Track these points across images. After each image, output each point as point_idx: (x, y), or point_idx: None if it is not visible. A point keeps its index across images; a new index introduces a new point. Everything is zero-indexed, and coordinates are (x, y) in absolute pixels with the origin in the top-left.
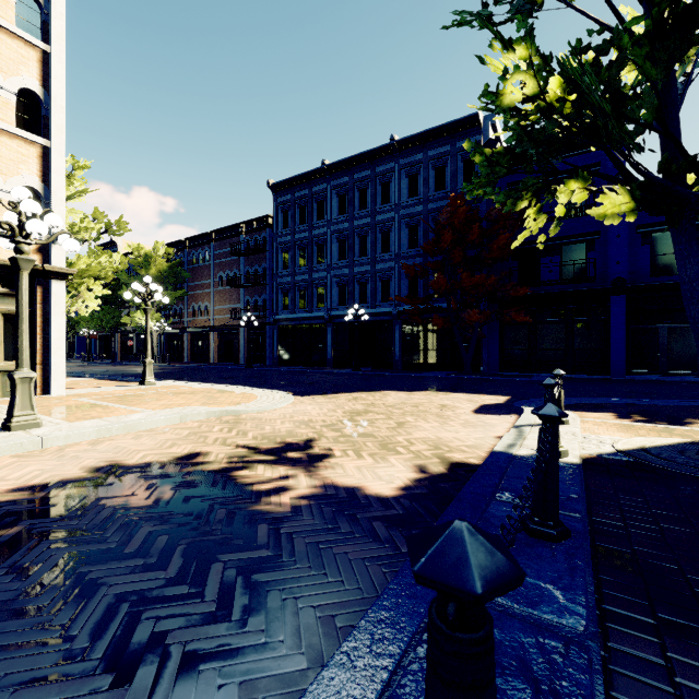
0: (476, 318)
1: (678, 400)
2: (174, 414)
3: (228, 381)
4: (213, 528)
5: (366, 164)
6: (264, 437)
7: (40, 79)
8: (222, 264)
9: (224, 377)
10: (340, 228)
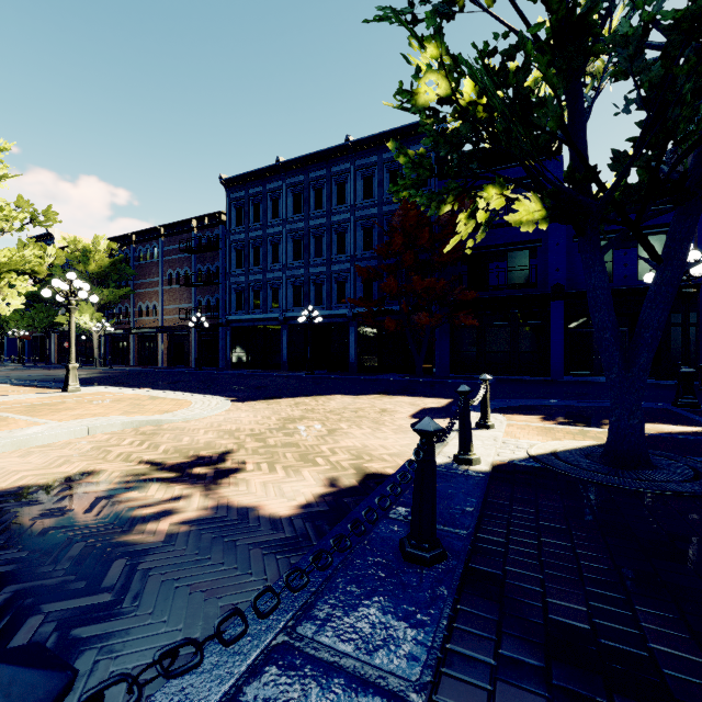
0: (426, 321)
1: (603, 401)
2: (80, 426)
3: (169, 386)
4: (57, 568)
5: (321, 163)
6: (177, 450)
7: None
8: (171, 262)
9: (167, 381)
10: (295, 228)
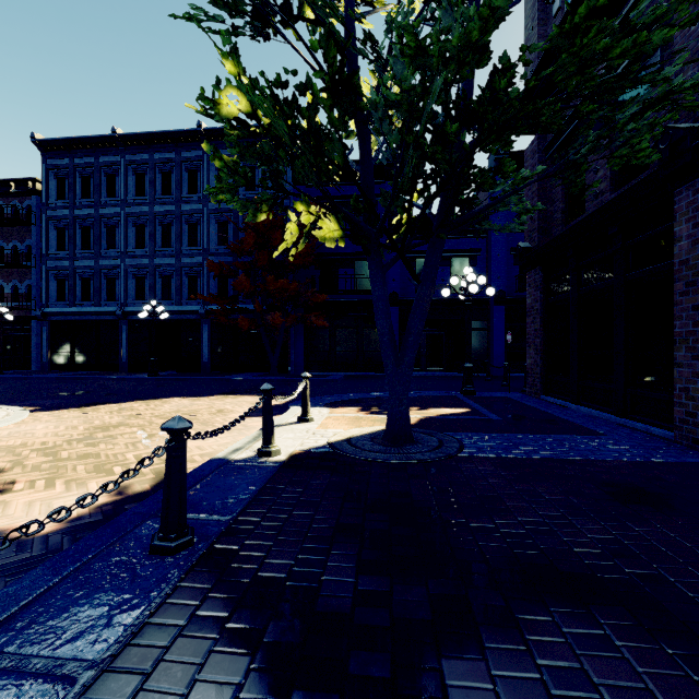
0: (280, 321)
1: (416, 392)
2: None
3: None
4: None
5: (170, 145)
6: None
7: None
8: None
9: None
10: (137, 211)
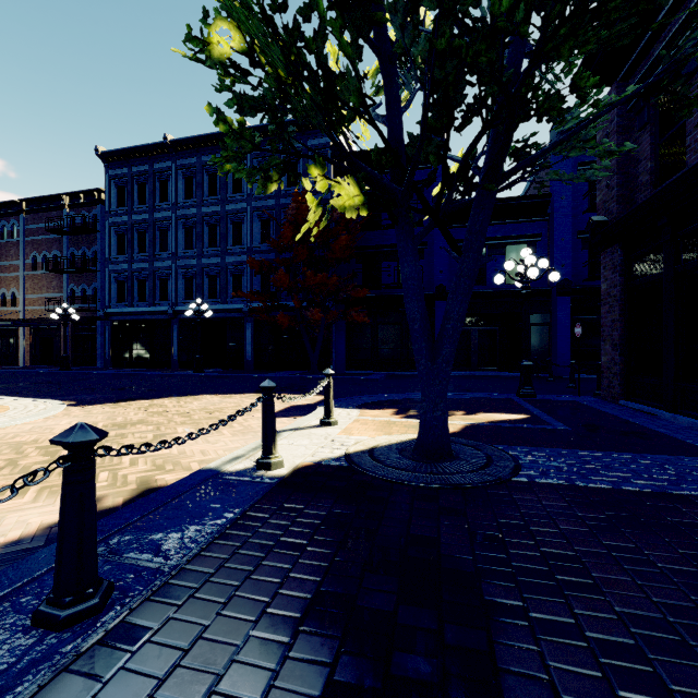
0: (319, 317)
1: (464, 393)
2: None
3: (3, 390)
4: None
5: (216, 147)
6: None
7: None
8: (36, 243)
9: (8, 384)
10: (186, 214)
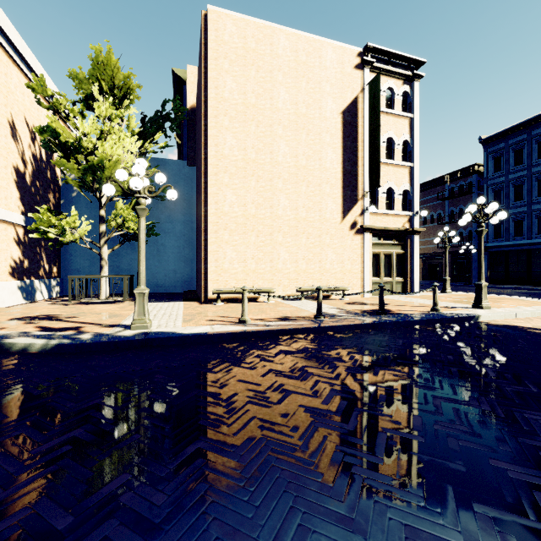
0: None
1: None
2: None
3: (488, 294)
4: None
5: None
6: None
7: (409, 133)
8: (426, 208)
9: (470, 290)
10: None
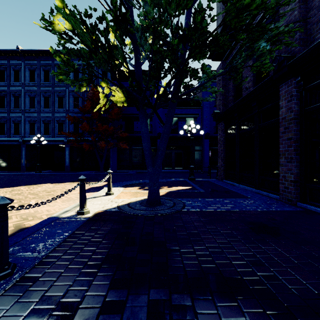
0: (104, 145)
1: (168, 179)
2: None
3: None
4: None
5: (48, 57)
6: None
7: None
8: None
9: None
10: (31, 89)
